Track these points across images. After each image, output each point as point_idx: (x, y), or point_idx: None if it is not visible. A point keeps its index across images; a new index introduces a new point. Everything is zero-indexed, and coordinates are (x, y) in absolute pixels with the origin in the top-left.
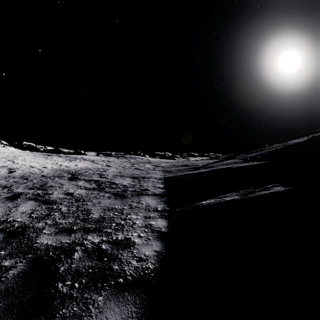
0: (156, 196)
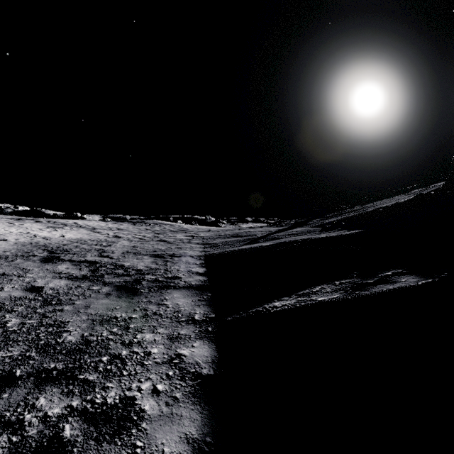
0: (192, 290)
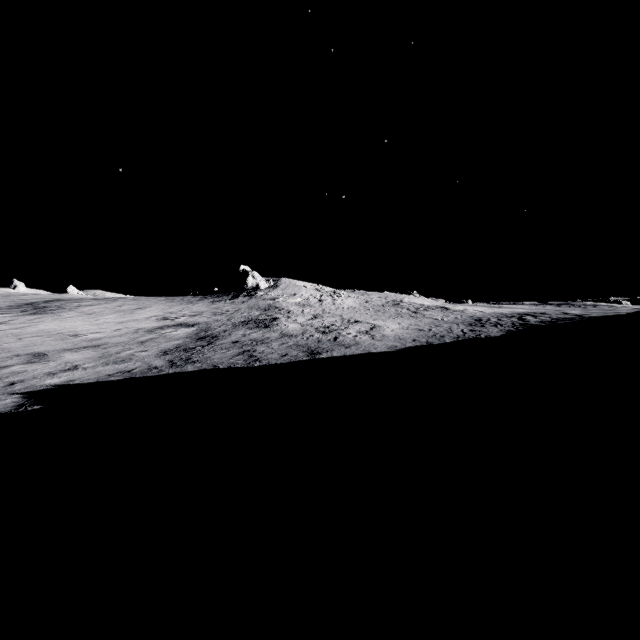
0: None
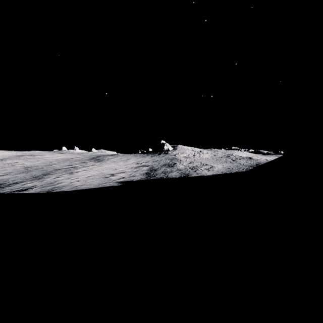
0: None
